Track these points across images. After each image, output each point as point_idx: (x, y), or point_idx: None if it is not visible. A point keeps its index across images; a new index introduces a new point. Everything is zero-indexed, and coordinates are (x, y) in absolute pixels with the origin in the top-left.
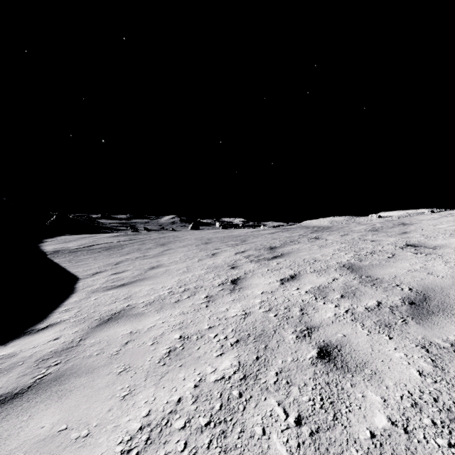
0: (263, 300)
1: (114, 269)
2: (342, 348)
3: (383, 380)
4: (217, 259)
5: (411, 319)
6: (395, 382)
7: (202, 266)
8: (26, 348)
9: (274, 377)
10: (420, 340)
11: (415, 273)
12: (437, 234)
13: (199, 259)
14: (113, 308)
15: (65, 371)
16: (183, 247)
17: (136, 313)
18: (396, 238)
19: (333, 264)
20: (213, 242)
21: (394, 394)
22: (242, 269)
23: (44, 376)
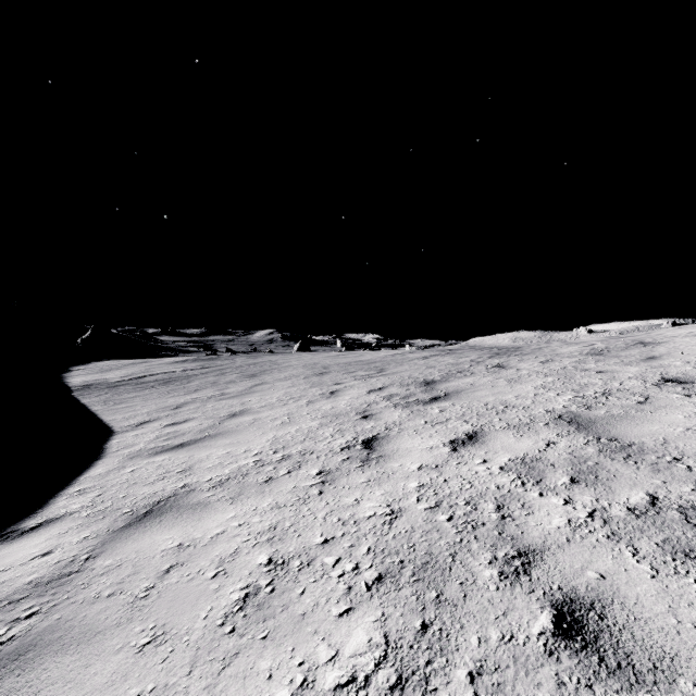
0: (423, 483)
1: (171, 417)
2: (606, 611)
3: None
4: (338, 402)
5: None
6: None
7: (314, 413)
8: None
9: (467, 686)
10: None
11: None
12: None
13: (309, 400)
14: (158, 490)
15: (41, 635)
16: (283, 379)
17: (194, 503)
18: (640, 367)
19: (539, 413)
20: (332, 371)
21: None
22: (381, 419)
23: None
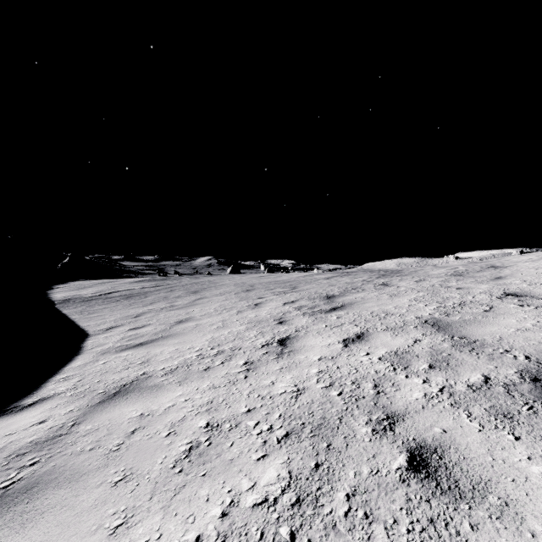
0: (321, 369)
1: (132, 323)
2: (444, 454)
3: (523, 520)
4: (260, 311)
5: (541, 406)
6: None
7: (242, 320)
8: (0, 435)
9: (345, 503)
10: None
11: (528, 333)
12: None
13: (238, 310)
14: (124, 376)
15: (42, 476)
16: (219, 295)
17: (152, 386)
18: (489, 285)
19: (411, 319)
20: (256, 289)
21: None
22: (293, 324)
23: (11, 484)
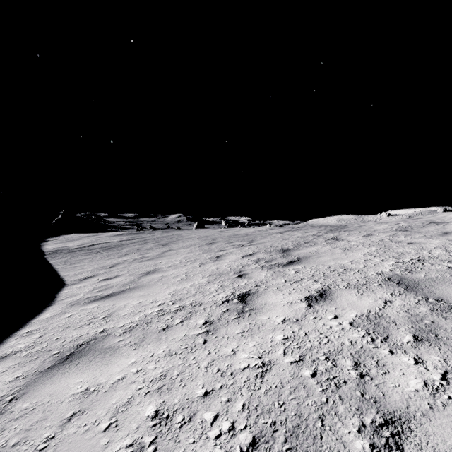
0: (287, 336)
1: (106, 274)
2: None
3: None
4: (221, 264)
5: None
6: None
7: (204, 272)
8: None
9: None
10: None
11: None
12: None
13: (201, 262)
14: (83, 334)
15: None
16: (185, 247)
17: (107, 348)
18: (440, 240)
19: (372, 275)
20: (218, 242)
21: None
22: (252, 278)
23: None
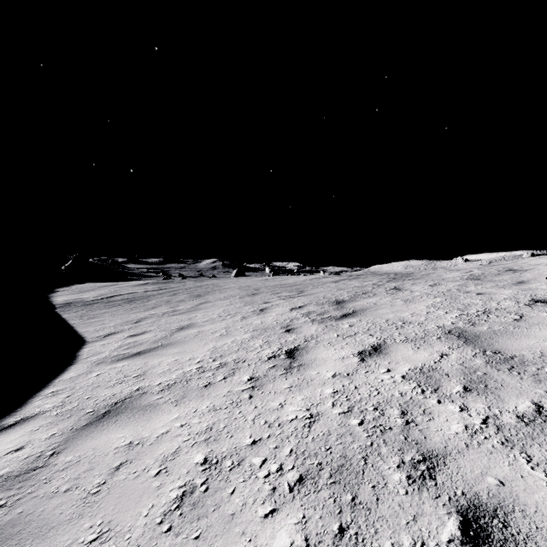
0: (337, 389)
1: (132, 329)
2: (509, 519)
3: None
4: (266, 318)
5: None
6: None
7: (247, 327)
8: None
9: None
10: None
11: None
12: None
13: (243, 316)
14: (116, 392)
15: (3, 528)
16: (223, 299)
17: (145, 405)
18: (513, 290)
19: (432, 328)
20: (262, 292)
21: None
22: (301, 333)
23: None
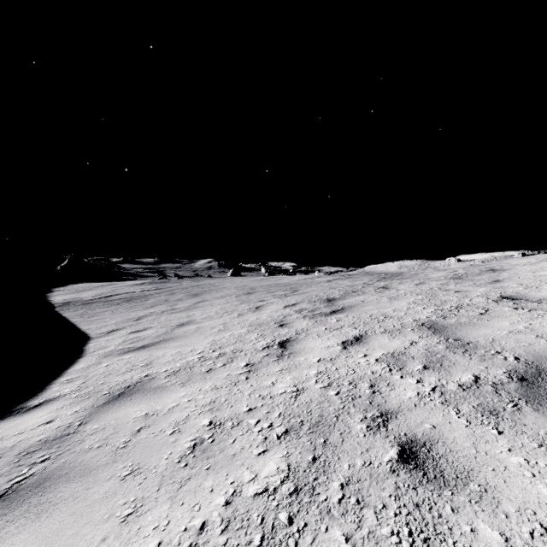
0: (320, 371)
1: (134, 326)
2: (432, 447)
3: (499, 503)
4: (261, 314)
5: (525, 403)
6: (518, 506)
7: (243, 323)
8: (9, 435)
9: (339, 491)
10: (544, 436)
11: (519, 335)
12: (540, 283)
13: (239, 313)
14: (127, 378)
15: (53, 472)
16: (220, 298)
17: (155, 387)
18: (486, 288)
19: (408, 321)
20: (257, 291)
21: (520, 529)
22: (293, 327)
23: (24, 479)
